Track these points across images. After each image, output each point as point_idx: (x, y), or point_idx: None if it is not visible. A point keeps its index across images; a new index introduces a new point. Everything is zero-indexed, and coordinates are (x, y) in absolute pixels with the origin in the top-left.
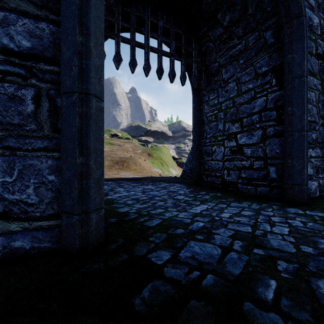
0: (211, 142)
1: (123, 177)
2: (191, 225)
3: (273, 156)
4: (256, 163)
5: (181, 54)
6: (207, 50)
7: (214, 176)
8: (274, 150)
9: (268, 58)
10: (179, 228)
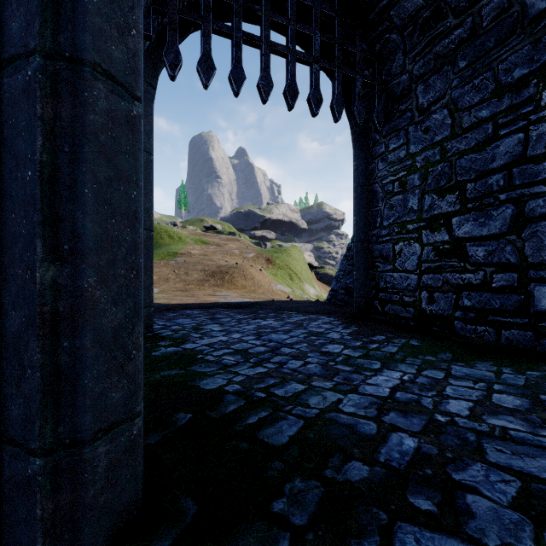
0: (393, 235)
1: (222, 302)
2: (383, 444)
3: (544, 261)
4: (499, 277)
5: (334, 59)
6: (386, 50)
7: (398, 303)
8: (545, 248)
9: (529, 47)
10: (354, 455)
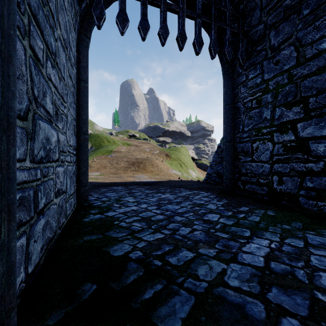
0: (251, 137)
1: (137, 181)
2: None
3: None
4: None
5: (211, 15)
6: (247, 9)
7: (255, 184)
8: None
9: None
10: None
